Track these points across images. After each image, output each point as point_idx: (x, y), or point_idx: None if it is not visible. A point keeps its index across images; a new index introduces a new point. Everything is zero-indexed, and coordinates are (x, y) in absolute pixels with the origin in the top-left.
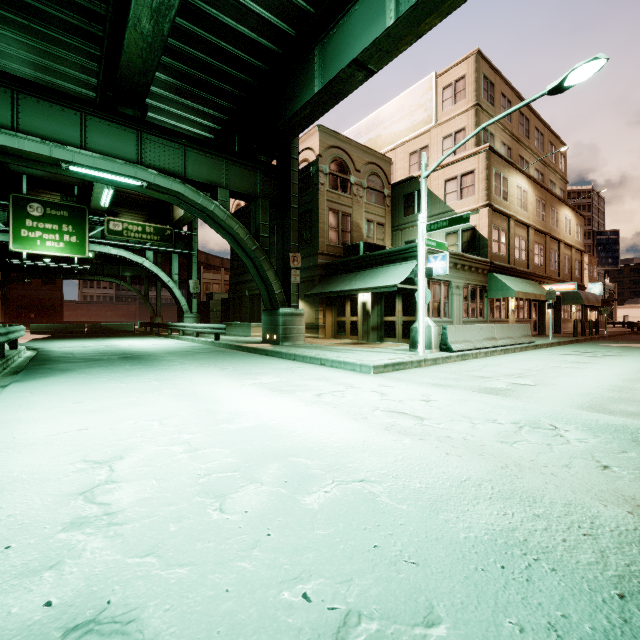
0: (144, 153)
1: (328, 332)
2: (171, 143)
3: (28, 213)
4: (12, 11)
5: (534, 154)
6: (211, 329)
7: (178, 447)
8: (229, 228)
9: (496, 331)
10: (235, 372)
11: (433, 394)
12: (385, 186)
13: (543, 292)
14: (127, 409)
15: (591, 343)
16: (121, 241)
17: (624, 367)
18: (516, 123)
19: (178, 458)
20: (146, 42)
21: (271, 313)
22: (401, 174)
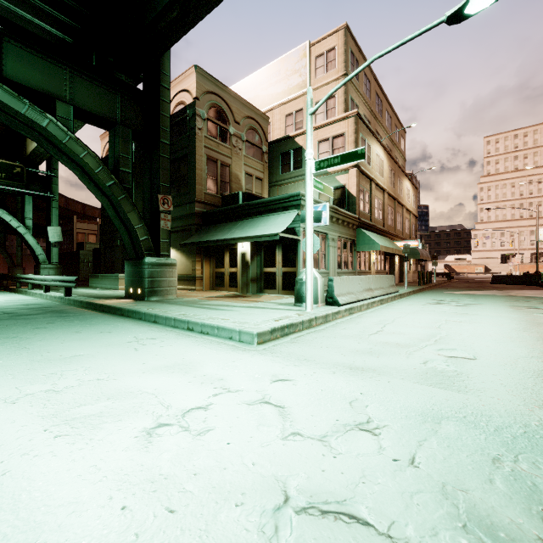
0: None
1: (206, 284)
2: None
3: None
4: None
5: (386, 132)
6: (60, 282)
7: None
8: (73, 154)
9: (372, 282)
10: (28, 359)
11: (368, 401)
12: (263, 142)
13: (397, 247)
14: None
15: (436, 291)
16: None
17: (508, 319)
18: (374, 101)
19: None
20: None
21: (135, 263)
22: (278, 134)
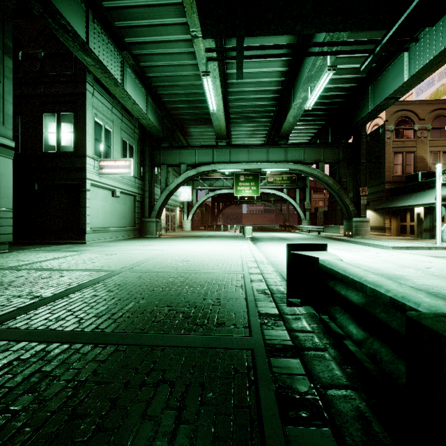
0: (287, 156)
1: (393, 232)
2: (298, 148)
3: (239, 180)
4: (247, 120)
5: None
6: (316, 229)
7: None
8: (324, 180)
9: None
10: None
11: (401, 255)
12: None
13: None
14: None
15: None
16: (272, 186)
17: None
18: None
19: None
20: (290, 123)
21: (348, 221)
22: None
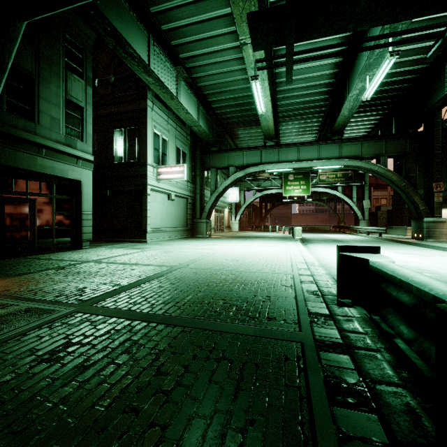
0: (342, 152)
1: None
2: (354, 142)
3: (288, 179)
4: (296, 117)
5: None
6: (376, 230)
7: None
8: (386, 176)
9: None
10: (385, 248)
11: None
12: None
13: None
14: None
15: None
16: (324, 184)
17: None
18: None
19: None
20: (345, 117)
21: (417, 221)
22: None
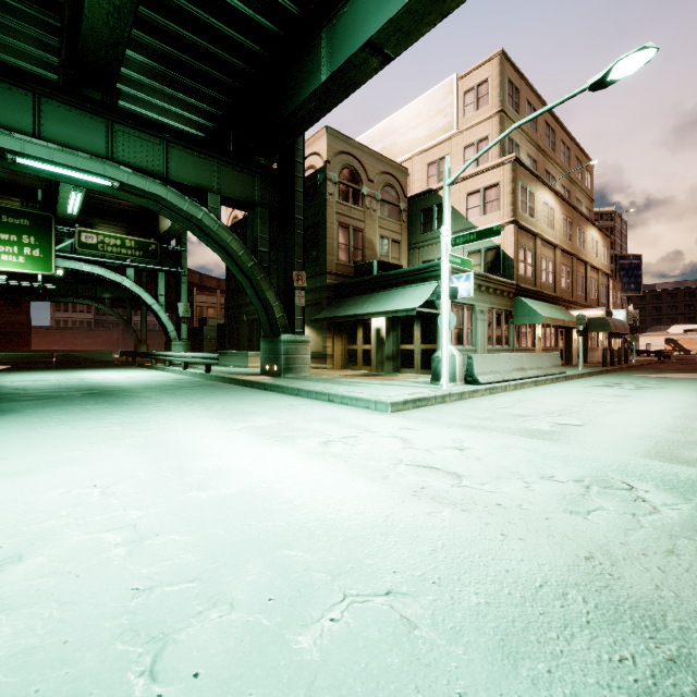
0: (116, 147)
1: (337, 362)
2: (150, 137)
3: None
4: None
5: (560, 169)
6: (201, 359)
7: (116, 534)
8: (221, 240)
9: (525, 361)
10: (223, 412)
11: (467, 439)
12: (401, 199)
13: (571, 318)
14: (63, 469)
15: (623, 373)
16: (96, 256)
17: (671, 401)
18: (542, 134)
19: (110, 556)
20: (112, 5)
21: (271, 340)
22: (418, 187)
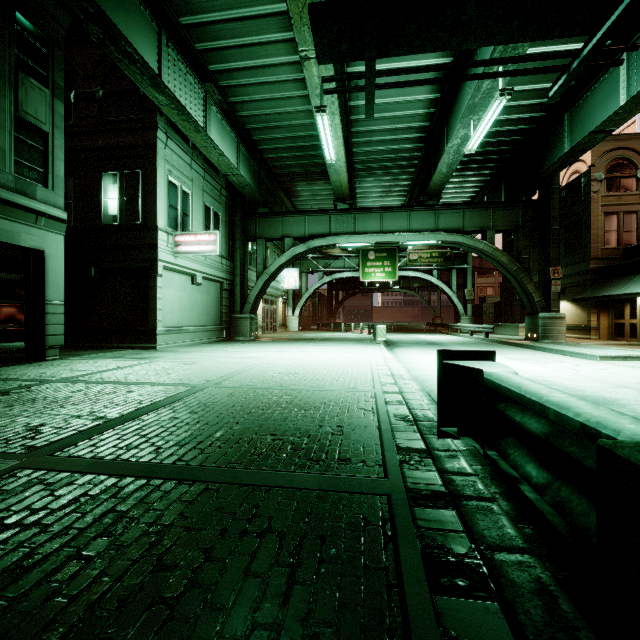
0: (438, 222)
1: (603, 334)
2: (454, 210)
3: (368, 258)
4: (378, 172)
5: None
6: (482, 329)
7: None
8: (494, 257)
9: None
10: None
11: (615, 368)
12: None
13: None
14: None
15: None
16: (416, 266)
17: None
18: None
19: None
20: (443, 175)
21: (532, 317)
22: None
